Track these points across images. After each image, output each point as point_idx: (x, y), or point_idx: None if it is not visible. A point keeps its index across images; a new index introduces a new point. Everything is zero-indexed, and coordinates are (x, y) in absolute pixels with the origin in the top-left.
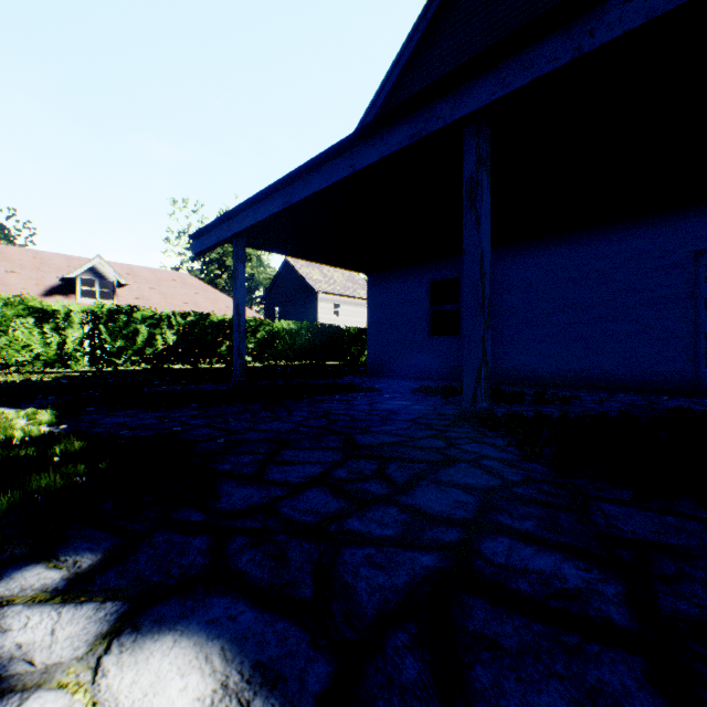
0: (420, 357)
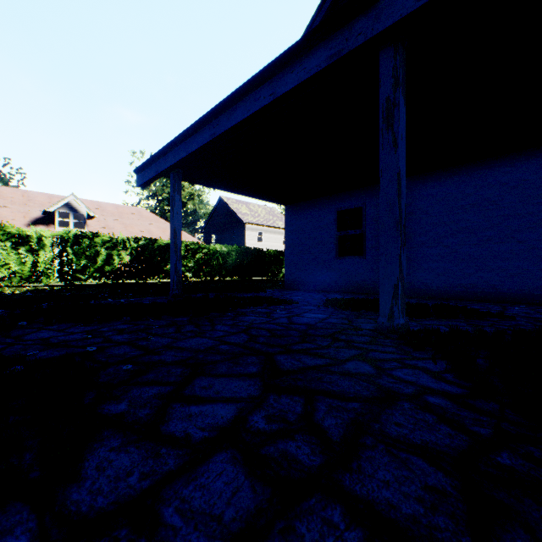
0: (328, 274)
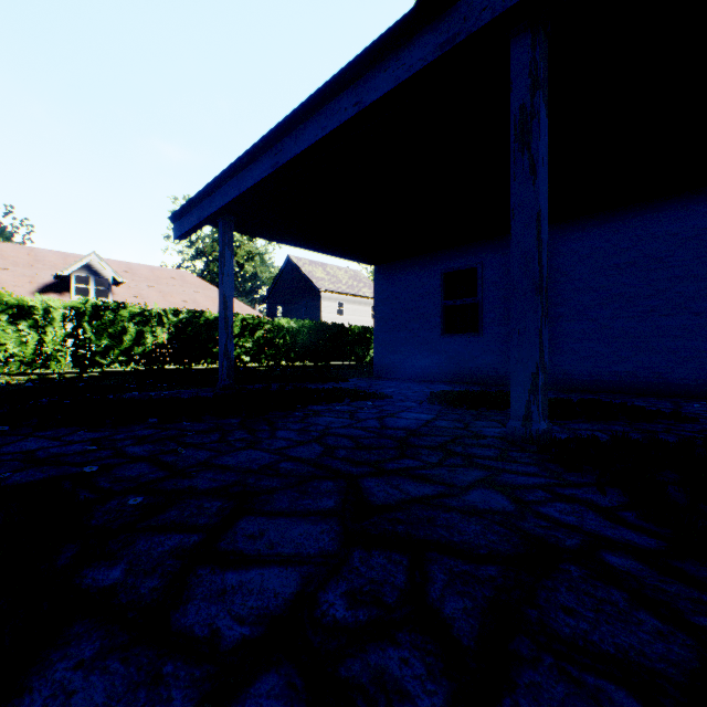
0: (432, 357)
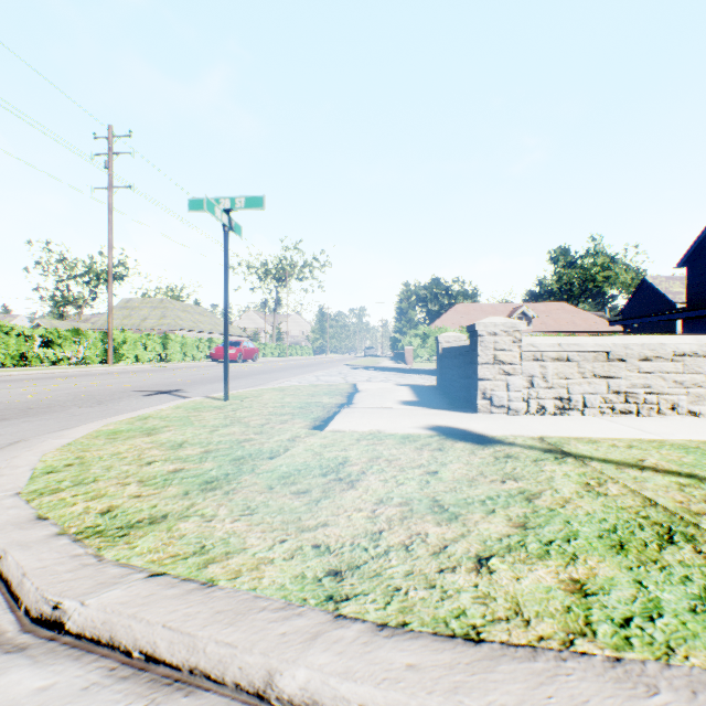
0: None
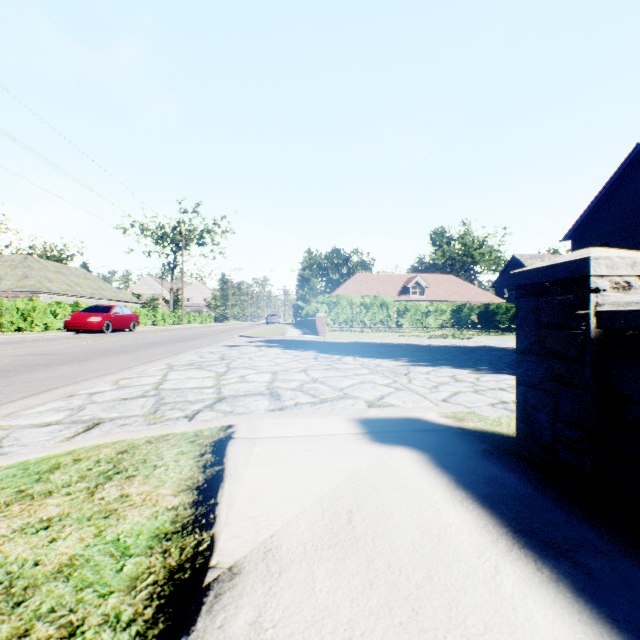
0: None
